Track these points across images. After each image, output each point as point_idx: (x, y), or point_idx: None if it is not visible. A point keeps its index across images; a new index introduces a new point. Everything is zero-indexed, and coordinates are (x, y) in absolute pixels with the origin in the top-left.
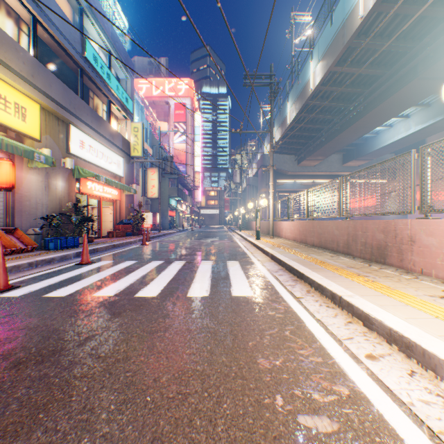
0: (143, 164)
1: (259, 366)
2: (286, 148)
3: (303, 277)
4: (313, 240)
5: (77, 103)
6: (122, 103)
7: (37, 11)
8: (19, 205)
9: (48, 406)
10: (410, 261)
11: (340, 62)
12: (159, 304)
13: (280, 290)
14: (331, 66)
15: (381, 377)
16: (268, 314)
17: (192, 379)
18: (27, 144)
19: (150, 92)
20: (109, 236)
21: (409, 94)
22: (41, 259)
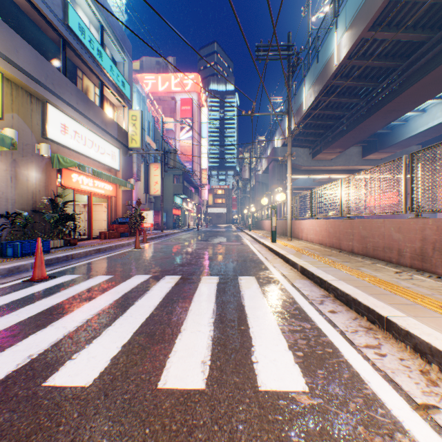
0: (146, 158)
1: None
2: (299, 141)
3: (392, 329)
4: (353, 245)
5: (56, 78)
6: (117, 86)
7: None
8: None
9: None
10: None
11: (375, 25)
12: (74, 433)
13: (358, 365)
14: (364, 30)
15: None
16: None
17: None
18: None
19: (156, 88)
20: (101, 238)
21: None
22: None
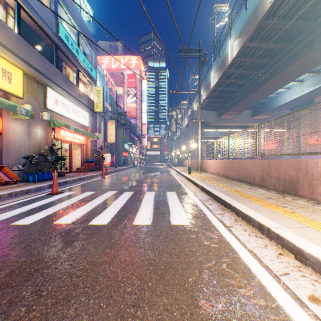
0: (104, 117)
1: (201, 311)
2: (209, 106)
3: (230, 207)
4: (233, 175)
5: (52, 71)
6: (88, 71)
7: None
8: (6, 147)
9: None
10: (320, 194)
11: (252, 38)
12: (108, 232)
13: (212, 218)
14: (245, 42)
15: None
16: (204, 244)
17: None
18: (12, 101)
19: (110, 66)
20: (78, 171)
21: (305, 62)
22: (20, 190)
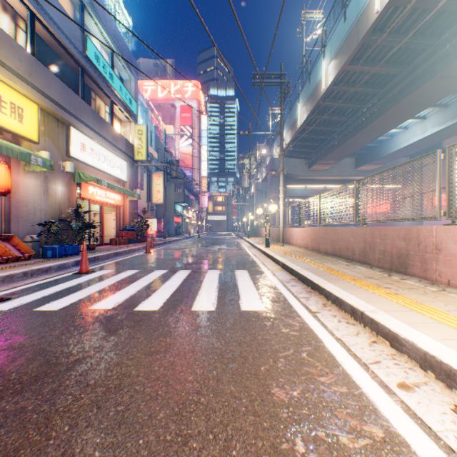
0: (148, 168)
1: (273, 398)
2: (296, 152)
3: (318, 289)
4: (327, 248)
5: (78, 104)
6: (125, 104)
7: (35, 6)
8: (15, 210)
9: (19, 453)
10: (435, 272)
11: (354, 60)
12: (160, 319)
13: (293, 303)
14: (344, 64)
15: (419, 413)
16: (281, 332)
17: (195, 415)
18: (24, 146)
19: (156, 94)
20: (112, 244)
21: (427, 93)
22: (37, 268)
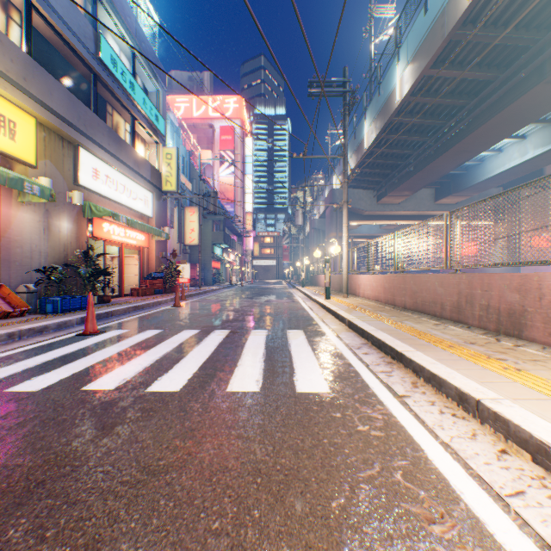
0: (180, 201)
1: None
2: (362, 181)
3: (403, 360)
4: (405, 300)
5: (88, 119)
6: (150, 121)
7: None
8: (5, 252)
9: None
10: None
11: (437, 62)
12: (180, 407)
13: (370, 381)
14: (425, 68)
15: None
16: (357, 431)
17: None
18: (17, 171)
19: (190, 113)
20: (134, 295)
21: (531, 104)
22: (28, 327)
